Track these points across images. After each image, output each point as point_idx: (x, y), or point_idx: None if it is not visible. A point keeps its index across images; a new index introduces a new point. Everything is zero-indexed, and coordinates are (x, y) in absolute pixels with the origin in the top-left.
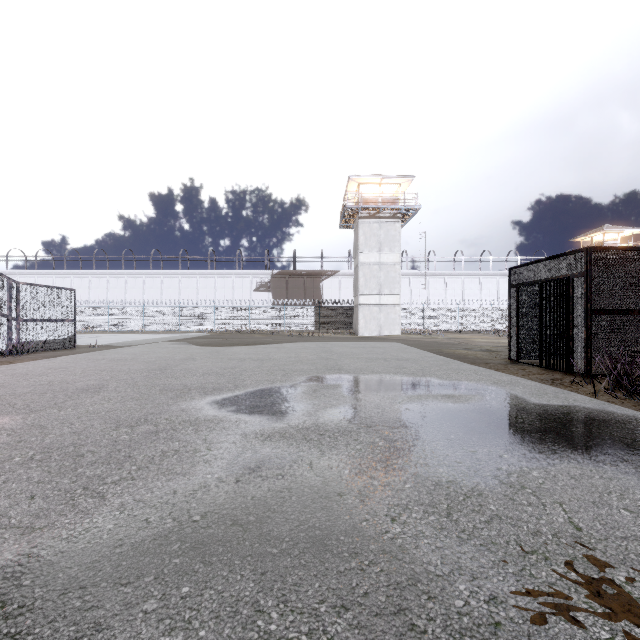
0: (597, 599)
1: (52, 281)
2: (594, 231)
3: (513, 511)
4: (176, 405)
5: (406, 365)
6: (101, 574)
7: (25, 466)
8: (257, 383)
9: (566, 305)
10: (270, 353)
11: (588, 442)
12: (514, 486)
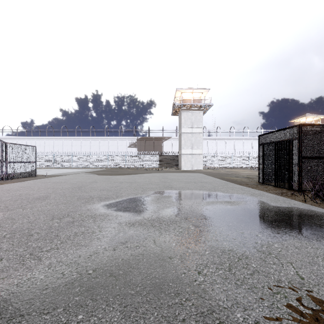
0: (316, 323)
1: (25, 142)
2: (301, 117)
3: (265, 268)
4: (85, 207)
5: (205, 185)
6: (33, 307)
7: (0, 241)
8: (128, 195)
9: (288, 154)
10: (135, 179)
11: (303, 227)
12: (265, 253)
